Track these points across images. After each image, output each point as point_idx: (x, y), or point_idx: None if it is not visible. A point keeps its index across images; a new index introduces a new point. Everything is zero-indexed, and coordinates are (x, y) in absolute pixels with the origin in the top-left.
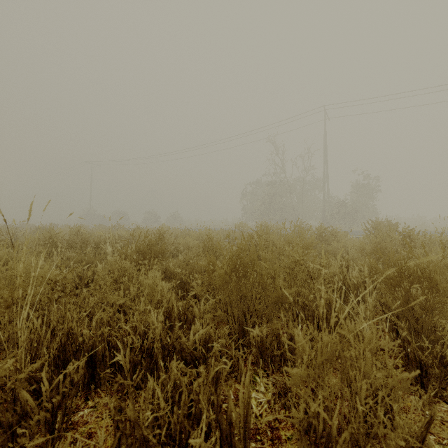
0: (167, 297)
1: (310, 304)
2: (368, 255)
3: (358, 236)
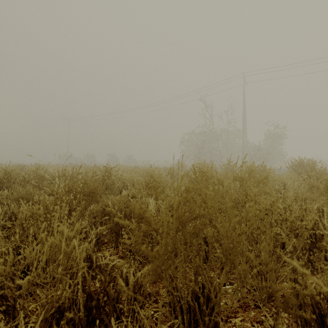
0: (72, 271)
1: (306, 285)
2: (322, 193)
3: (276, 173)
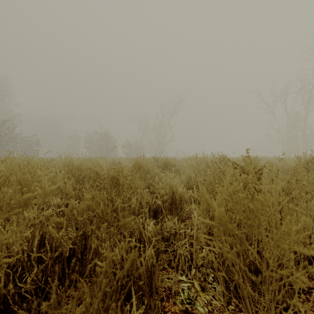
0: None
1: None
2: None
3: None
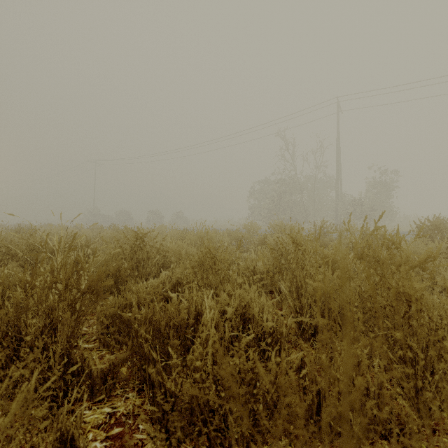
0: None
1: None
2: None
3: None
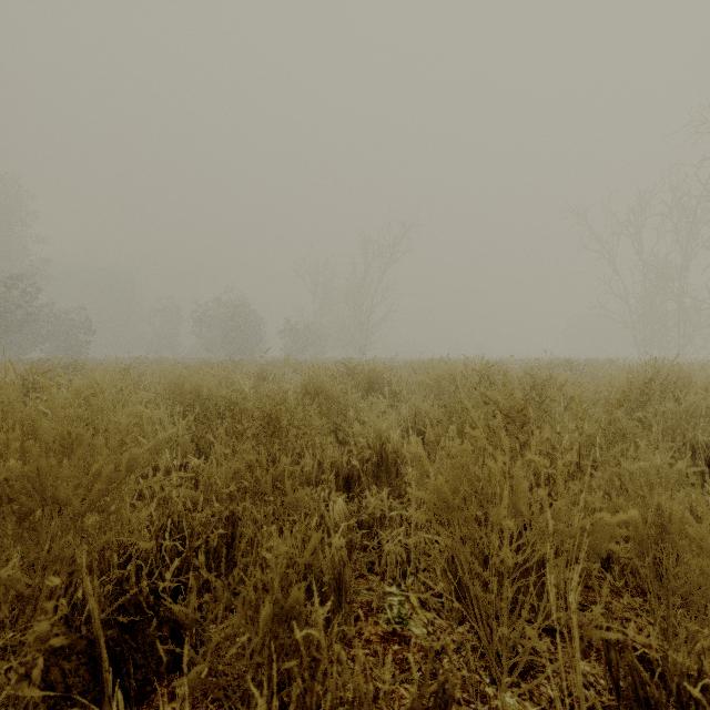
0: None
1: None
2: None
3: None
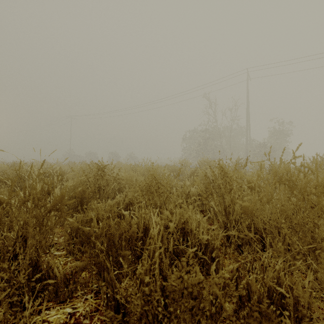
0: None
1: None
2: None
3: None
